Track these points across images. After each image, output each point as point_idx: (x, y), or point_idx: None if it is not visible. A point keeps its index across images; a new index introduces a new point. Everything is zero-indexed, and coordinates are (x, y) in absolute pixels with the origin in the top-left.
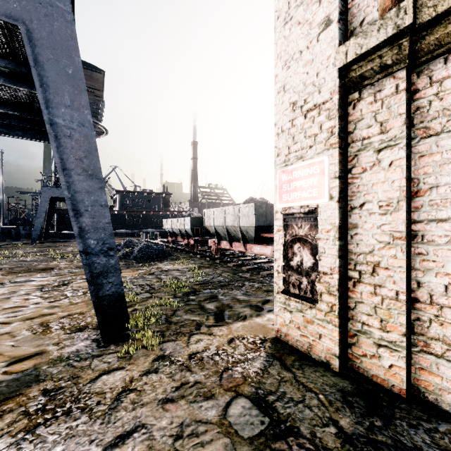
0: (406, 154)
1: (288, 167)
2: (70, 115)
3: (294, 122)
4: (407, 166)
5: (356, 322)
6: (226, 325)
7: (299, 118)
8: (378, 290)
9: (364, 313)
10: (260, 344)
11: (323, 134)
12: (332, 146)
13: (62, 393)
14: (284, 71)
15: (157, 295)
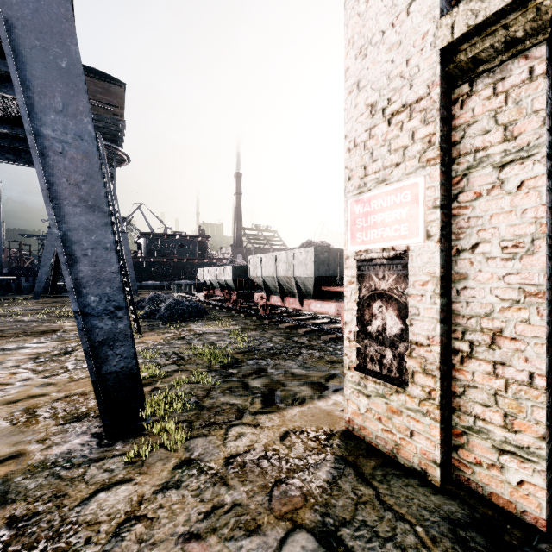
0: (546, 170)
1: (364, 194)
2: (62, 124)
3: (373, 131)
4: (547, 188)
5: (466, 415)
6: (278, 411)
7: (380, 125)
8: (499, 370)
9: (478, 403)
10: (325, 442)
11: (416, 146)
12: (431, 162)
13: (36, 523)
14: (358, 62)
15: (186, 368)
